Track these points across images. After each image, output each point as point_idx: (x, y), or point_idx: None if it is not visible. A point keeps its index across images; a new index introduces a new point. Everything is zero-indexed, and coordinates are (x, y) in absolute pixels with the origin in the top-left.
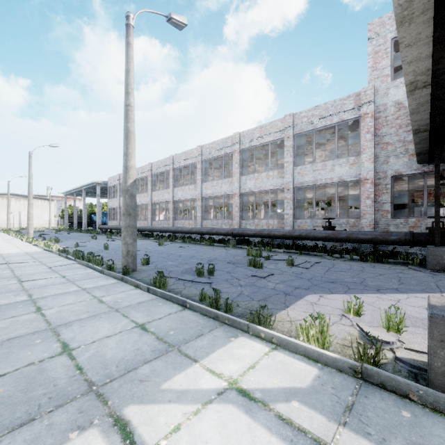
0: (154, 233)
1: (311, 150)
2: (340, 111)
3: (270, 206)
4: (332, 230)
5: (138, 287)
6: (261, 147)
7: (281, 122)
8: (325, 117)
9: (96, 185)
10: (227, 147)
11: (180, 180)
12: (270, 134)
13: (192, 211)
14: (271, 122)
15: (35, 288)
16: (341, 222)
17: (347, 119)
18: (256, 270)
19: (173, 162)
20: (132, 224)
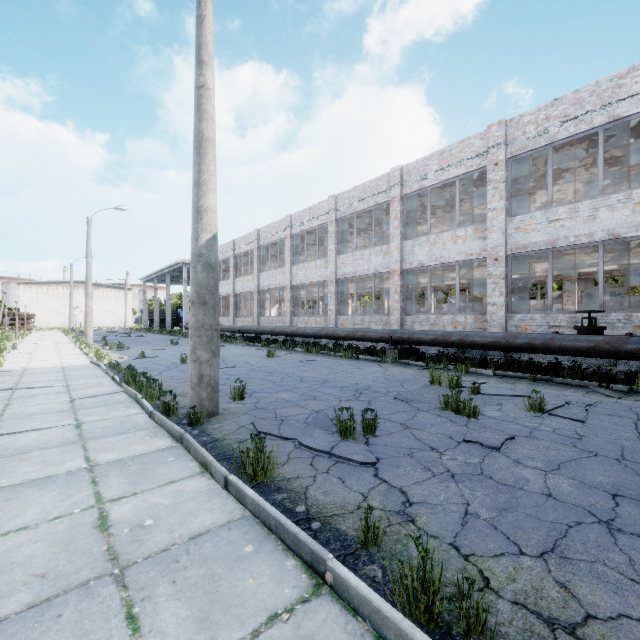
0: (263, 336)
1: (529, 192)
2: (610, 101)
3: (441, 295)
4: (599, 334)
5: (207, 469)
6: (438, 189)
7: (482, 138)
8: (576, 117)
9: (183, 266)
10: (378, 194)
11: (301, 255)
12: (459, 163)
13: (320, 302)
14: (461, 141)
15: (1, 457)
16: (613, 319)
17: (627, 114)
18: (464, 423)
19: (291, 225)
20: (209, 322)
